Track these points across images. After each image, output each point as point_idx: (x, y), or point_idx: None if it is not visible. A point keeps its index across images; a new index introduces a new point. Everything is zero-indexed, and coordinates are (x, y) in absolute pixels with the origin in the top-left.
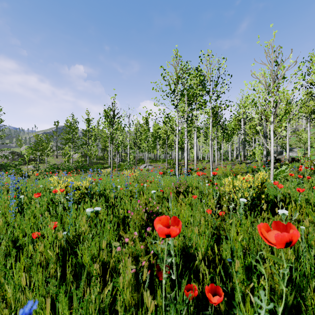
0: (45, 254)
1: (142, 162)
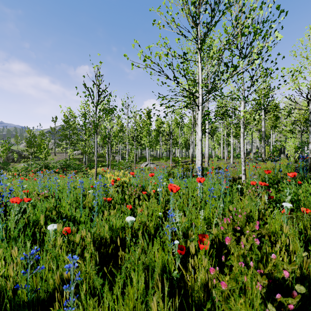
0: None
1: (143, 160)
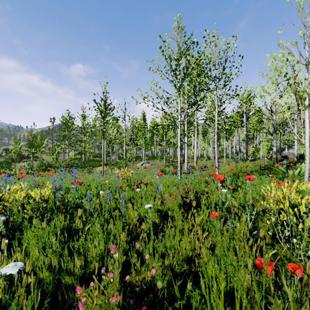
0: None
1: (139, 160)
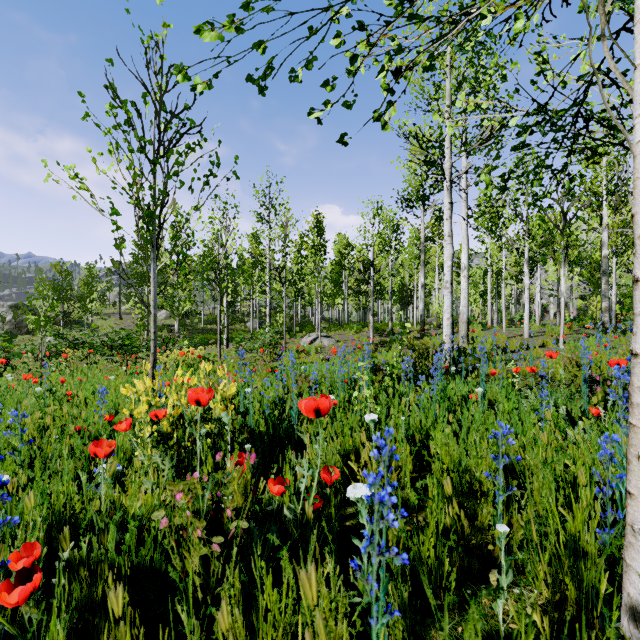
0: None
1: (308, 329)
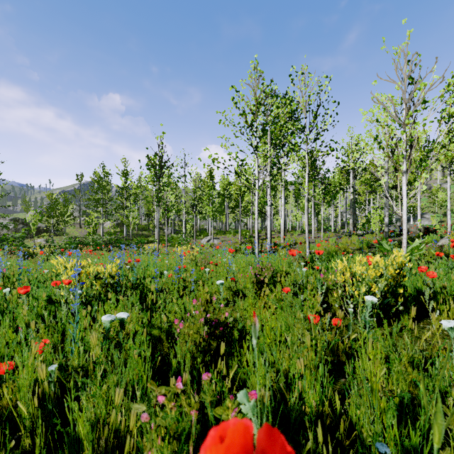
0: (13, 410)
1: (204, 234)
